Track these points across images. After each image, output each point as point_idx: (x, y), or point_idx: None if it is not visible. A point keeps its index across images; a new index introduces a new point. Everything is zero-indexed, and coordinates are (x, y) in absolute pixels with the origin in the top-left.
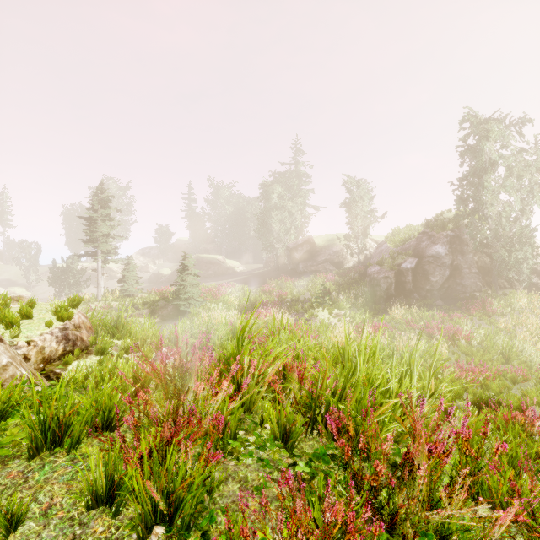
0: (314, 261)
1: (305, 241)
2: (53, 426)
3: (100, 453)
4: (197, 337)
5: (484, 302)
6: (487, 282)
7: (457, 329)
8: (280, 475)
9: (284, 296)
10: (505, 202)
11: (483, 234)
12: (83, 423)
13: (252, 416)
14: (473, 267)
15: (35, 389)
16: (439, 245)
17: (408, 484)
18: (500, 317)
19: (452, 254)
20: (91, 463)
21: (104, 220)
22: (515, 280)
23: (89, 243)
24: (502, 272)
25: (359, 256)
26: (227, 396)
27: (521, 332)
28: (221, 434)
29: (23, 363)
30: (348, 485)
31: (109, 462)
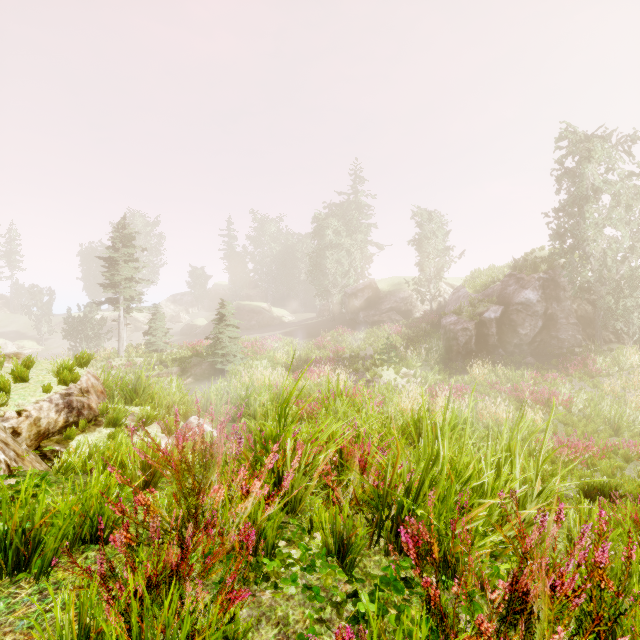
0: (377, 309)
1: (366, 286)
2: (16, 542)
3: (73, 591)
4: (235, 403)
5: (586, 359)
6: (588, 335)
7: (553, 393)
8: (335, 612)
9: (341, 352)
10: (611, 237)
11: (584, 277)
12: (59, 537)
13: (298, 518)
14: (572, 316)
15: (6, 482)
16: (529, 291)
17: (519, 633)
18: (606, 378)
19: (546, 301)
20: (56, 609)
21: (126, 261)
22: (624, 333)
23: (109, 288)
24: (607, 322)
25: (431, 303)
26: (262, 495)
27: (633, 396)
28: (253, 549)
29: (2, 442)
30: (431, 632)
31: (83, 606)
